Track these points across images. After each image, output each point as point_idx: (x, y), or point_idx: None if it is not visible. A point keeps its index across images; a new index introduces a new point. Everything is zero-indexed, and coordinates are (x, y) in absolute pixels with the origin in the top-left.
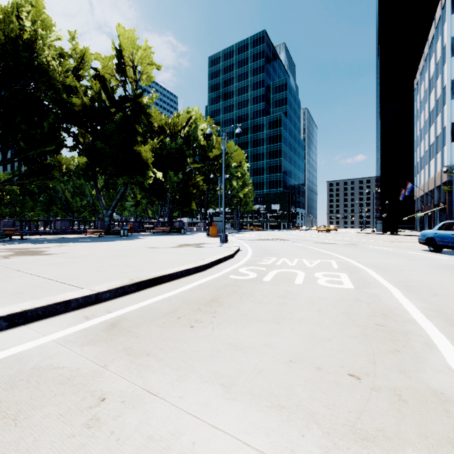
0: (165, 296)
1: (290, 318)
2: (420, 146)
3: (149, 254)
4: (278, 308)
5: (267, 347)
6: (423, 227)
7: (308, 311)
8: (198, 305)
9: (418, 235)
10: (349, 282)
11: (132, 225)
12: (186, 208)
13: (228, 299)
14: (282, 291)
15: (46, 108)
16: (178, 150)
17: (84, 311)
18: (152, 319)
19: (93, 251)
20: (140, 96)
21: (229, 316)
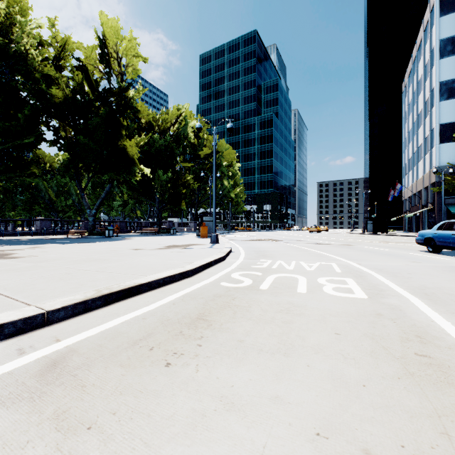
0: (139, 313)
1: (301, 345)
2: (408, 148)
3: (130, 257)
4: (283, 329)
5: (277, 405)
6: (411, 227)
7: (323, 333)
8: (180, 326)
9: (408, 235)
10: (360, 290)
11: (119, 225)
12: (175, 207)
13: (218, 315)
14: (285, 304)
15: (23, 99)
16: (167, 148)
17: (21, 340)
18: (113, 352)
19: (67, 254)
20: (126, 89)
21: (220, 343)
